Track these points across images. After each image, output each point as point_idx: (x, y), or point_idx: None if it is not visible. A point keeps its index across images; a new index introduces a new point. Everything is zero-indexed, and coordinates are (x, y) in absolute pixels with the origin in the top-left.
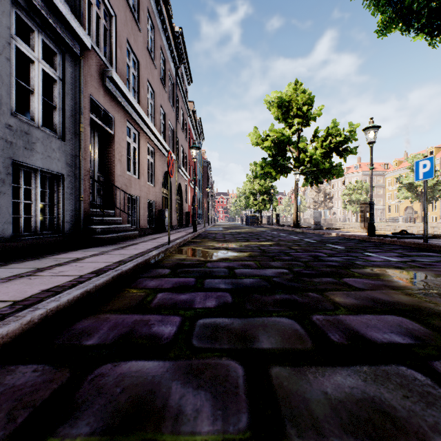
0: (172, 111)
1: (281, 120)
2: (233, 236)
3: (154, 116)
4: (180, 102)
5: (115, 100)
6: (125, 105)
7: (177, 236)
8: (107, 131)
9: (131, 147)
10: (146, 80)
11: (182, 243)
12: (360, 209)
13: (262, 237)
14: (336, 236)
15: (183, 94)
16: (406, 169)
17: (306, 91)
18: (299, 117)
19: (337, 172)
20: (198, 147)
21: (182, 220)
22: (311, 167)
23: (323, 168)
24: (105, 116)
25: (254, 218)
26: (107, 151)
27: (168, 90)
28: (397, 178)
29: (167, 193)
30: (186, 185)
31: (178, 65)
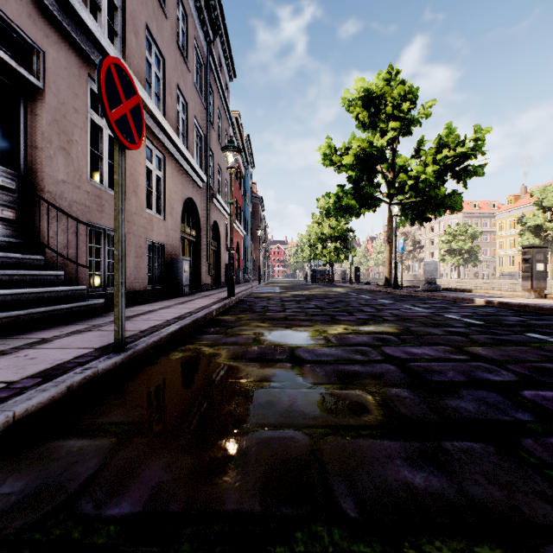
0: (201, 106)
1: (368, 125)
2: (300, 304)
3: (164, 99)
4: (217, 100)
5: (47, 16)
6: (78, 37)
7: (189, 309)
8: (21, 78)
9: (105, 136)
10: (143, 25)
11: (185, 331)
12: (523, 256)
13: (355, 308)
14: (486, 304)
15: (221, 88)
16: (524, 208)
17: (406, 82)
18: (395, 120)
19: (454, 204)
20: (236, 148)
21: (220, 276)
22: (412, 197)
23: (431, 198)
24: (23, 48)
25: (324, 273)
26: (29, 125)
27: (193, 70)
28: (519, 218)
29: (194, 235)
30: (227, 226)
31: (213, 42)
